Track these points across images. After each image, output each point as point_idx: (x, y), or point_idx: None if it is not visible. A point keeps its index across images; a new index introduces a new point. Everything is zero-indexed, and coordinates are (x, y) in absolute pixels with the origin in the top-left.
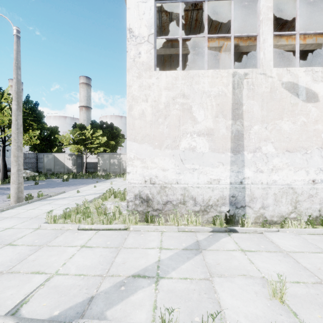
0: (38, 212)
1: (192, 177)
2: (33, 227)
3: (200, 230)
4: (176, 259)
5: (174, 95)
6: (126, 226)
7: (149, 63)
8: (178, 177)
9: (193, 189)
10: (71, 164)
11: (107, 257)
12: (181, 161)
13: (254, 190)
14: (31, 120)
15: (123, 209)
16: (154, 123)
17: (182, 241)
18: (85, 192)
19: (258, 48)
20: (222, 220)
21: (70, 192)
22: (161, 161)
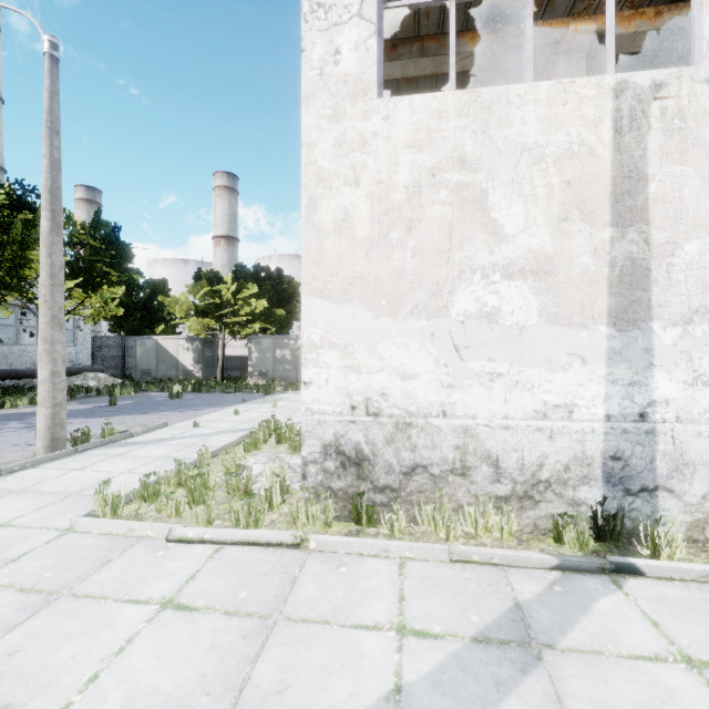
0: (88, 478)
1: (487, 399)
2: (58, 526)
3: (519, 563)
4: (457, 686)
5: (436, 161)
6: (299, 537)
7: (364, 78)
8: (446, 397)
9: (490, 431)
10: (191, 361)
11: (230, 658)
12: (455, 351)
13: (684, 440)
14: (105, 265)
15: (295, 477)
16: (378, 244)
17: (469, 603)
18: (212, 425)
19: (697, 4)
20: (585, 529)
21: (180, 424)
22: (398, 352)
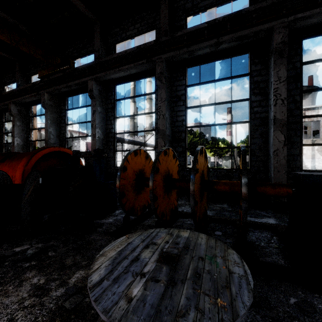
0: None
1: None
2: None
3: None
4: None
5: None
6: None
7: None
8: None
9: None
10: None
11: None
12: None
13: (318, 168)
14: None
15: None
16: None
17: None
18: None
19: (320, 133)
20: None
21: None
22: None
